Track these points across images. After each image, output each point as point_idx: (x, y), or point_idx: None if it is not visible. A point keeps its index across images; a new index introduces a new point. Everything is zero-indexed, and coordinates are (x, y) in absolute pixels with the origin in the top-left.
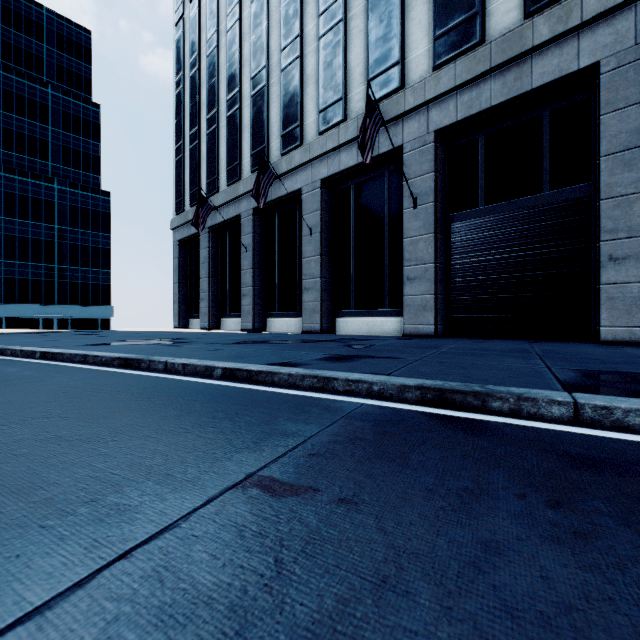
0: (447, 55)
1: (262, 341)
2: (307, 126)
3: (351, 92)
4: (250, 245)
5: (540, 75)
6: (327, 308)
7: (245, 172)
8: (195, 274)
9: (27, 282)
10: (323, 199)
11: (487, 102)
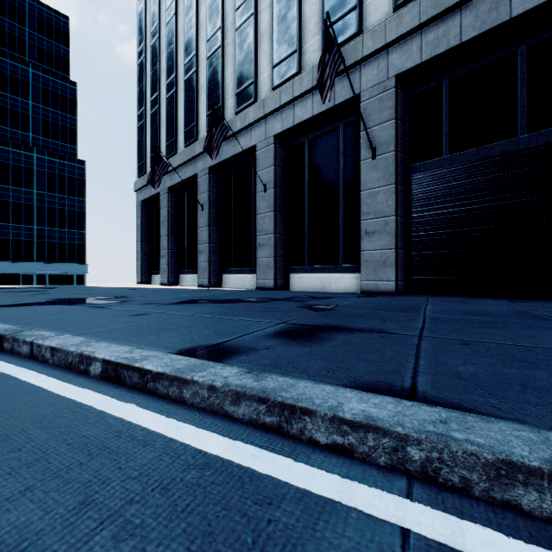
0: None
1: (209, 300)
2: (261, 82)
3: (306, 44)
4: (206, 203)
5: (521, 1)
6: (281, 264)
7: (201, 133)
8: (156, 233)
9: (8, 241)
10: (277, 155)
11: (456, 38)
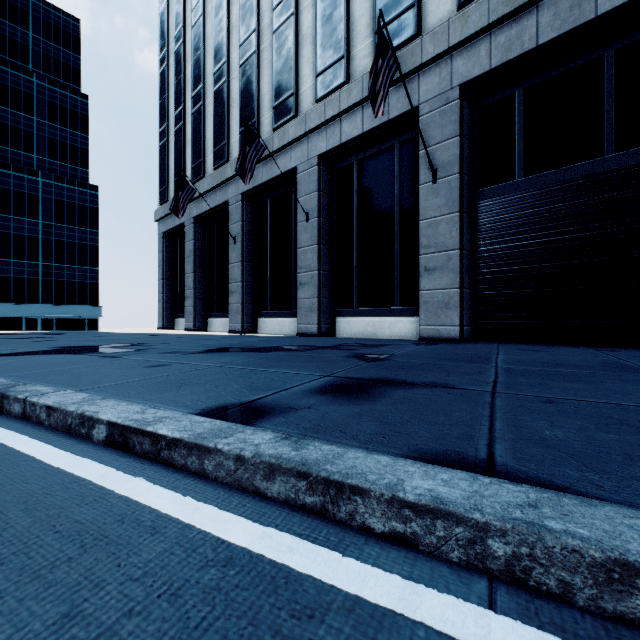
0: None
1: (241, 348)
2: (303, 94)
3: (355, 48)
4: (238, 235)
5: None
6: (326, 306)
7: (233, 153)
8: (181, 270)
9: (9, 280)
10: (321, 178)
11: (532, 41)
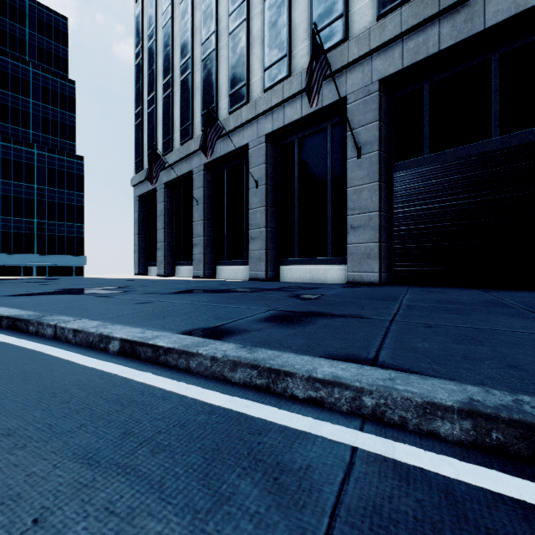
0: (392, 3)
1: (205, 290)
2: (253, 84)
3: (295, 49)
4: (201, 198)
5: (493, 14)
6: (272, 256)
7: (196, 131)
8: (153, 226)
9: (9, 234)
10: (268, 153)
11: (435, 47)
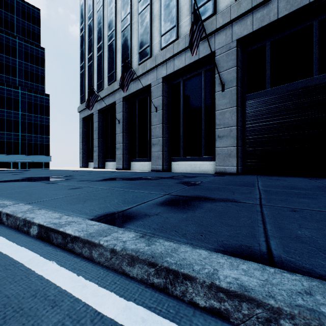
0: None
1: (121, 178)
2: (154, 45)
3: (181, 21)
4: (121, 119)
5: None
6: (166, 156)
7: (118, 76)
8: (91, 137)
9: (4, 142)
10: (164, 89)
11: (275, 16)
